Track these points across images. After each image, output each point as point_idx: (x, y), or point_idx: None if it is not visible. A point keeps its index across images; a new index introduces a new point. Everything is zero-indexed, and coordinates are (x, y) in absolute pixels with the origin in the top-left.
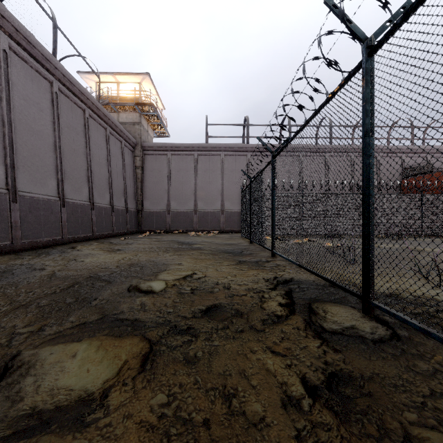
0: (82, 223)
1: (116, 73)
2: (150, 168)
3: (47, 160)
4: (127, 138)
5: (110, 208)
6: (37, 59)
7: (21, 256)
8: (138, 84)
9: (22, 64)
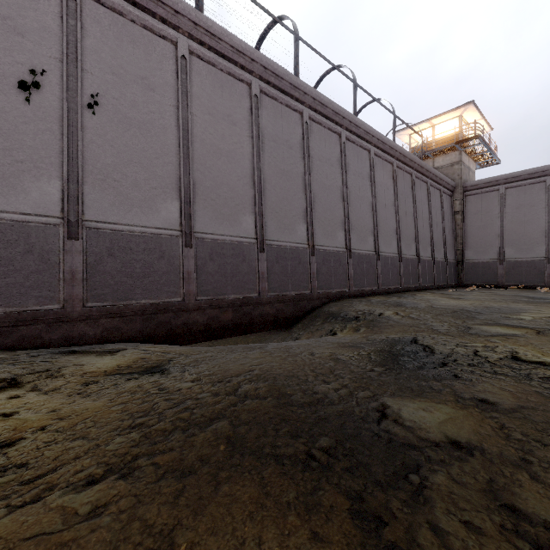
0: (412, 275)
1: (432, 117)
2: (473, 211)
3: (391, 226)
4: (445, 184)
5: (431, 261)
6: (385, 152)
7: (388, 297)
8: (457, 118)
9: (378, 161)
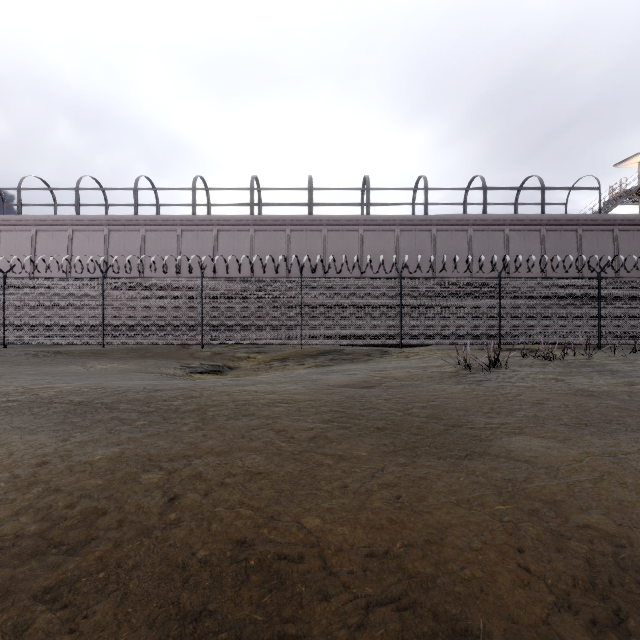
0: None
1: None
2: None
3: None
4: None
5: None
6: (527, 225)
7: None
8: None
9: (518, 234)
